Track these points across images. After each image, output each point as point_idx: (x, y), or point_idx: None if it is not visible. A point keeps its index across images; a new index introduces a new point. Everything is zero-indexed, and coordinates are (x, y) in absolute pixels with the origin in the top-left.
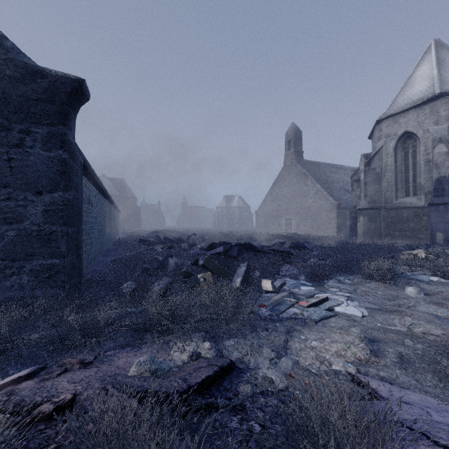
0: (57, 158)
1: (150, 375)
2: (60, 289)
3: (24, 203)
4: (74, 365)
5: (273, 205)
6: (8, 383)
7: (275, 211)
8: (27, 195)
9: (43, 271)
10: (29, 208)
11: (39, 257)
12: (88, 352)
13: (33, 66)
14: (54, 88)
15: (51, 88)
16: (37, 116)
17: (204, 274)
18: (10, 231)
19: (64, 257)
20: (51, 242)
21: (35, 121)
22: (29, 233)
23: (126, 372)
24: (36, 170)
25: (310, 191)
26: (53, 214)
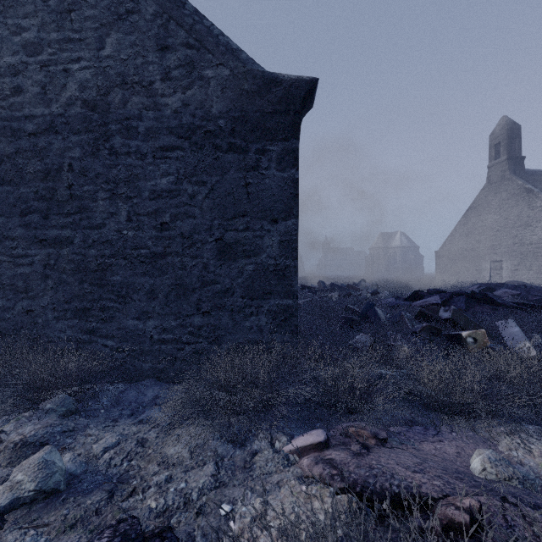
0: (290, 178)
1: (521, 486)
2: (293, 335)
3: (261, 233)
4: (366, 439)
5: (468, 242)
6: (308, 447)
7: (470, 250)
8: (263, 224)
9: (280, 313)
10: (266, 238)
11: (276, 295)
12: (373, 423)
13: (268, 74)
14: (289, 95)
15: (286, 95)
16: (272, 131)
17: (473, 332)
18: (249, 266)
19: (296, 297)
20: (285, 279)
21: (270, 137)
22: (265, 267)
23: (465, 470)
24: (271, 195)
25: (541, 216)
26: (287, 245)
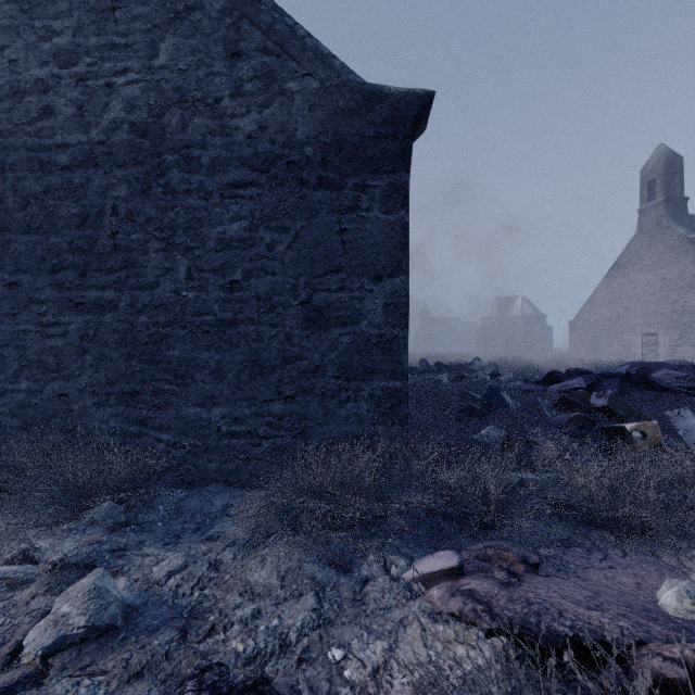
0: (398, 223)
1: None
2: (402, 428)
3: (360, 294)
4: (512, 564)
5: (612, 309)
6: (438, 574)
7: (615, 320)
8: (363, 282)
9: (385, 398)
10: (366, 301)
11: (380, 375)
12: (519, 544)
13: (370, 86)
14: (397, 113)
15: (393, 114)
16: (375, 161)
17: (641, 424)
18: (344, 337)
19: (407, 378)
20: (392, 354)
21: (372, 169)
22: (366, 339)
23: (654, 607)
24: (374, 244)
25: None
26: (394, 310)
